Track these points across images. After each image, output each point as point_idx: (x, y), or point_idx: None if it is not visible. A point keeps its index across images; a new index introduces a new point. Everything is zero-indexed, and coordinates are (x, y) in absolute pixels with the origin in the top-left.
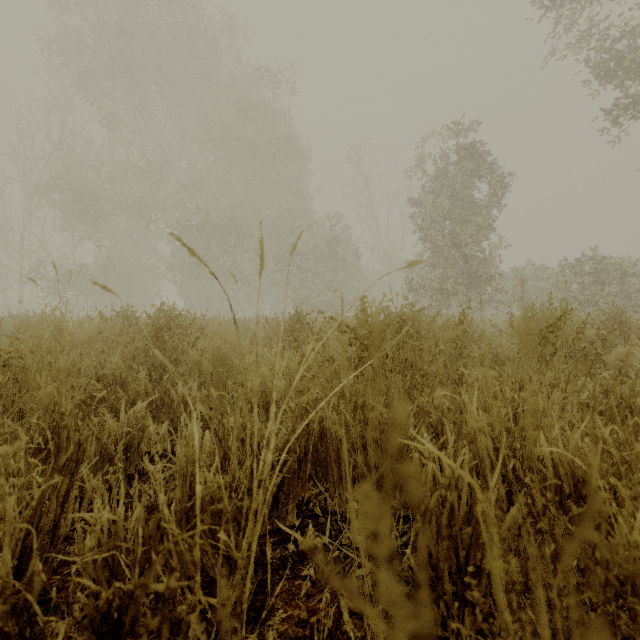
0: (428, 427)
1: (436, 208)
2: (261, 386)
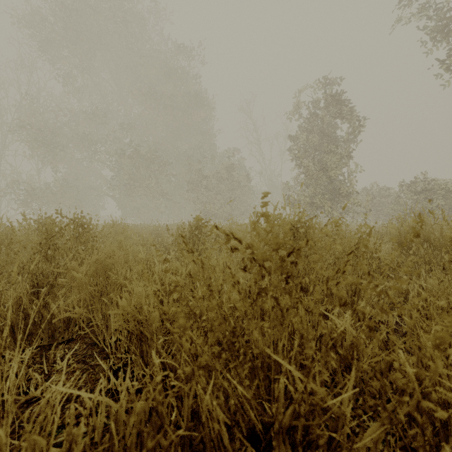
0: (339, 361)
1: (308, 142)
2: (133, 311)
